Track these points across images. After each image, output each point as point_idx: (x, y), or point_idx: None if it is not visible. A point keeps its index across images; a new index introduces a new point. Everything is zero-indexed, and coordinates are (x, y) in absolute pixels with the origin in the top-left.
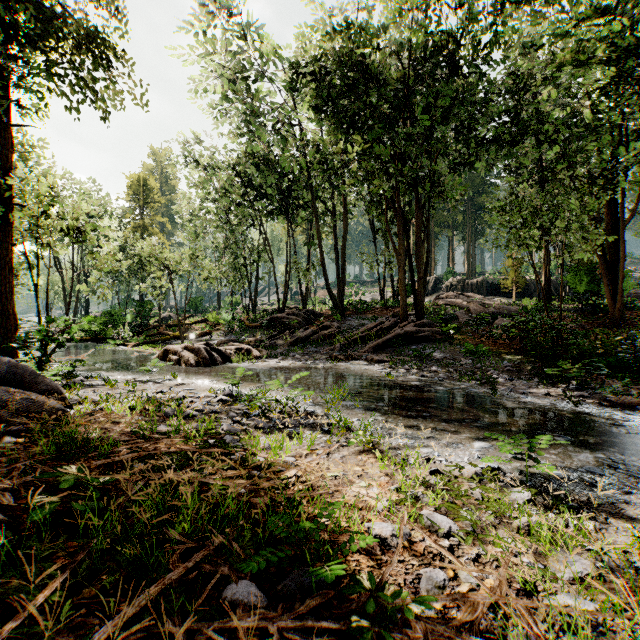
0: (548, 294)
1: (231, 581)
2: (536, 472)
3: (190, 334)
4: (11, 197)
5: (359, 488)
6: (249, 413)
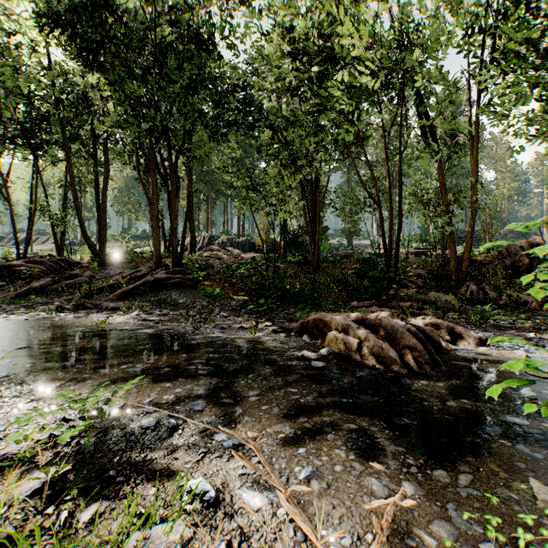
0: (285, 251)
1: None
2: (123, 426)
3: None
4: None
5: None
6: None
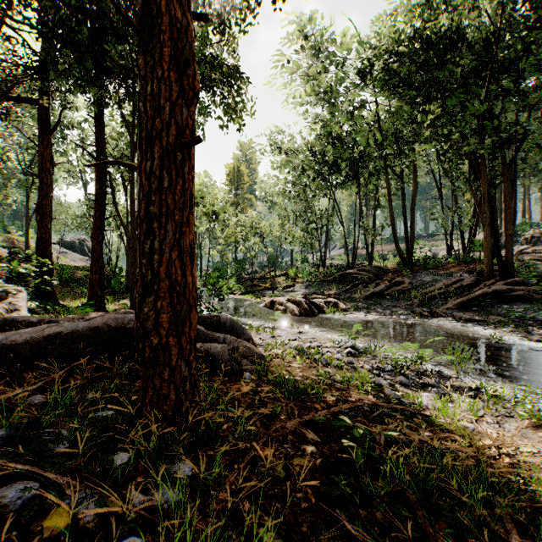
0: None
1: None
2: None
3: (278, 286)
4: None
5: None
6: (383, 368)
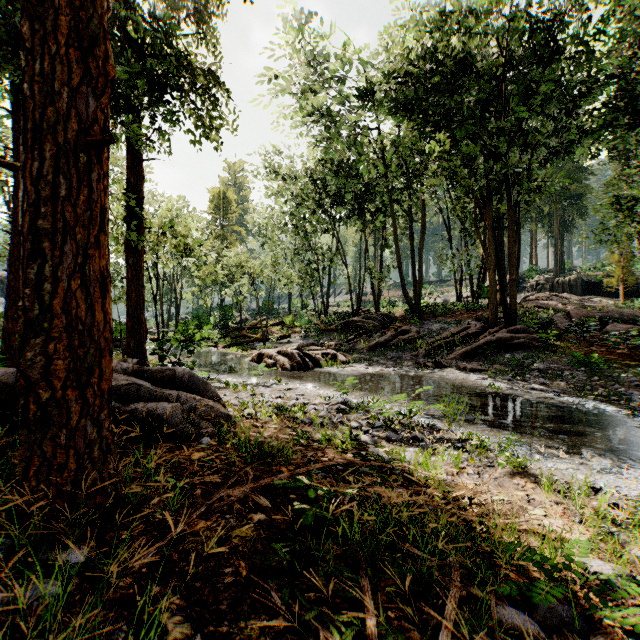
0: None
1: (489, 603)
2: None
3: (271, 337)
4: (142, 222)
5: (537, 516)
6: (373, 423)
